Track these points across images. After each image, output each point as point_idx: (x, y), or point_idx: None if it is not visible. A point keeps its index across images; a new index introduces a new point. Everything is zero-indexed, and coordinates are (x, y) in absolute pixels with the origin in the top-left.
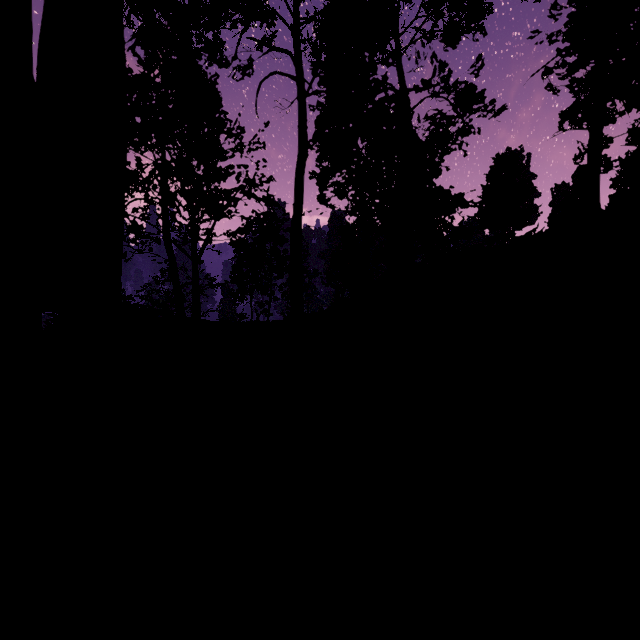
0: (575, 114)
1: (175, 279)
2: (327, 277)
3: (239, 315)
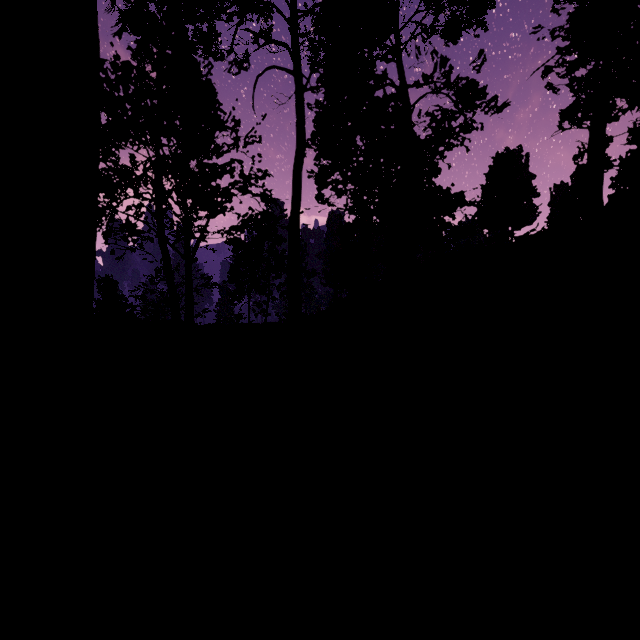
0: (575, 113)
1: (170, 279)
2: (325, 277)
3: (236, 315)
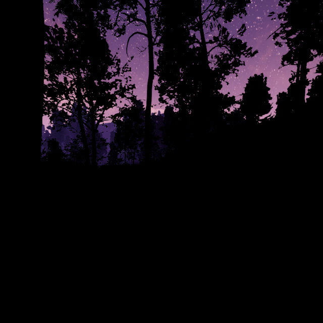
0: (290, 57)
1: (84, 141)
2: (164, 140)
3: (118, 159)
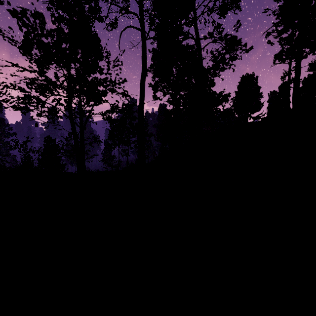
0: (282, 55)
1: (75, 138)
2: (157, 137)
3: (112, 156)
